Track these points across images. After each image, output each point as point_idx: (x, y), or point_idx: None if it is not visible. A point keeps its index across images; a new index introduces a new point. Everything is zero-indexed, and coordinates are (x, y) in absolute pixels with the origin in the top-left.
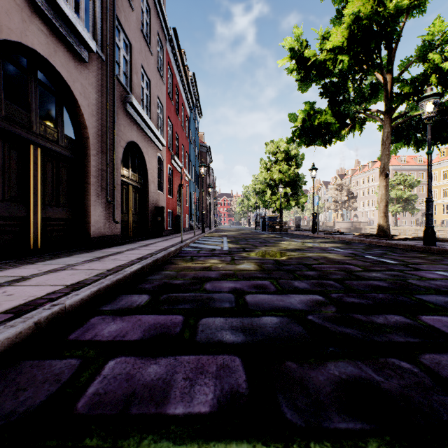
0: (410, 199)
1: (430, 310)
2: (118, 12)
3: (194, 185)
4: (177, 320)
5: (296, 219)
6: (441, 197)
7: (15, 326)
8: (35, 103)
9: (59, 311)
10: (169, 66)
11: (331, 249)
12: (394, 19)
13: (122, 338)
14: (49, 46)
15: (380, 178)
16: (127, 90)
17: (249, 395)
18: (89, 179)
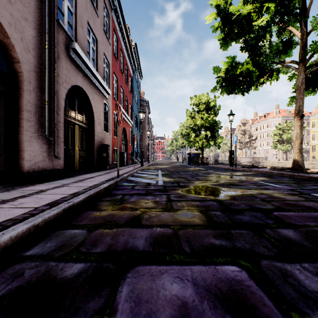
0: None
1: None
2: None
3: (136, 129)
4: None
5: (215, 155)
6: None
7: None
8: None
9: None
10: (115, 31)
11: (264, 184)
12: None
13: None
14: None
15: (295, 119)
16: (70, 38)
17: None
18: (24, 114)
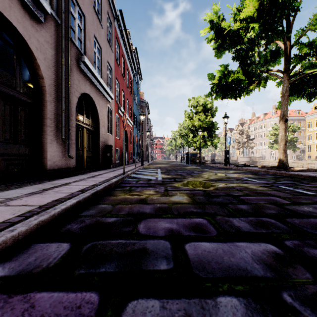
0: (292, 140)
1: None
2: None
3: (136, 130)
4: (88, 310)
5: (211, 155)
6: (314, 139)
7: None
8: None
9: None
10: (117, 39)
11: (246, 179)
12: None
13: None
14: (3, 1)
15: (280, 122)
16: (80, 52)
17: None
18: (46, 121)
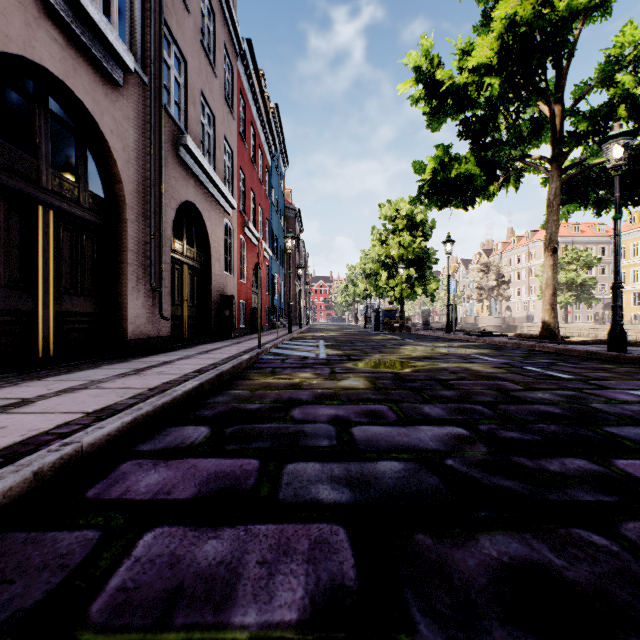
0: (586, 284)
1: (628, 450)
2: (167, 14)
3: (277, 264)
4: (250, 467)
5: (423, 313)
6: (630, 281)
7: (3, 479)
8: (45, 145)
9: (72, 454)
10: (242, 93)
11: (475, 357)
12: (566, 25)
13: (167, 495)
14: (66, 62)
15: (545, 254)
16: (180, 128)
17: (360, 592)
18: (125, 256)
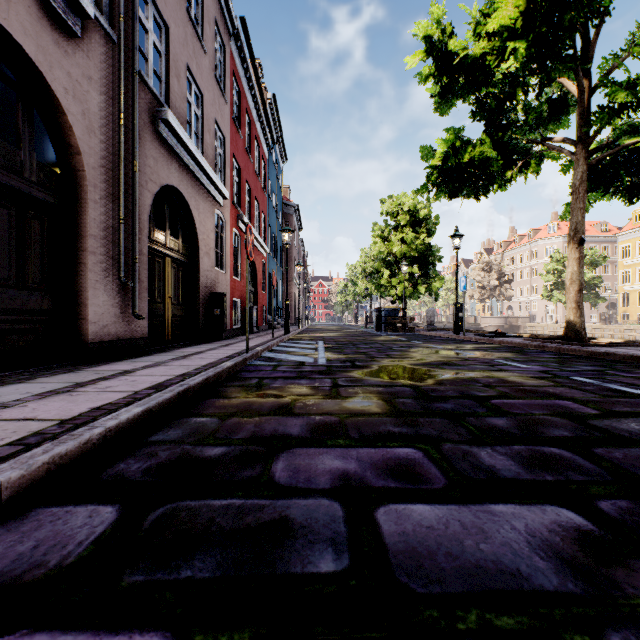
0: (592, 283)
1: None
2: None
3: (274, 262)
4: None
5: (428, 313)
6: (636, 280)
7: None
8: None
9: None
10: (235, 77)
11: (502, 363)
12: None
13: None
14: None
15: (570, 246)
16: (159, 100)
17: None
18: (86, 242)
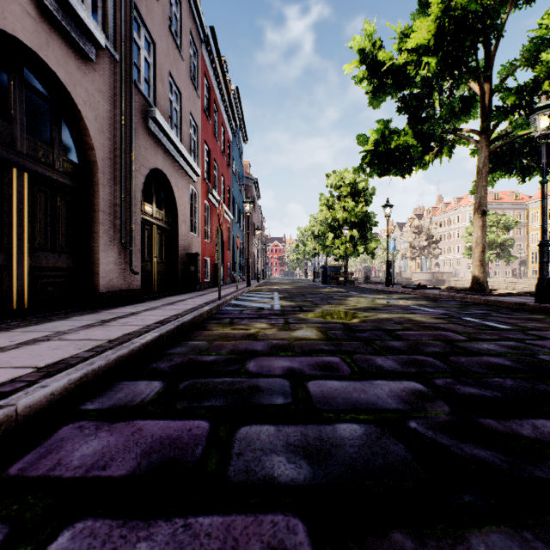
0: (505, 244)
1: None
2: None
3: (237, 226)
4: (199, 432)
5: (365, 269)
6: None
7: None
8: (20, 112)
9: (2, 420)
10: (206, 75)
11: (415, 308)
12: (496, 9)
13: (101, 471)
14: (39, 35)
15: (475, 216)
16: (149, 102)
17: None
18: (98, 216)
